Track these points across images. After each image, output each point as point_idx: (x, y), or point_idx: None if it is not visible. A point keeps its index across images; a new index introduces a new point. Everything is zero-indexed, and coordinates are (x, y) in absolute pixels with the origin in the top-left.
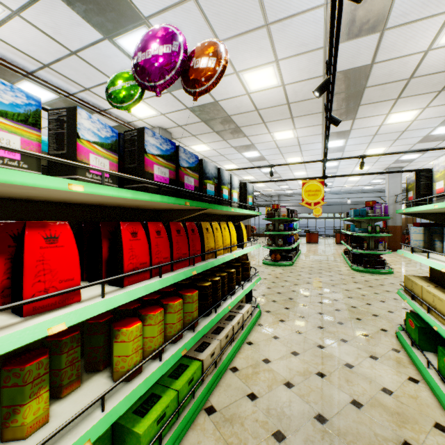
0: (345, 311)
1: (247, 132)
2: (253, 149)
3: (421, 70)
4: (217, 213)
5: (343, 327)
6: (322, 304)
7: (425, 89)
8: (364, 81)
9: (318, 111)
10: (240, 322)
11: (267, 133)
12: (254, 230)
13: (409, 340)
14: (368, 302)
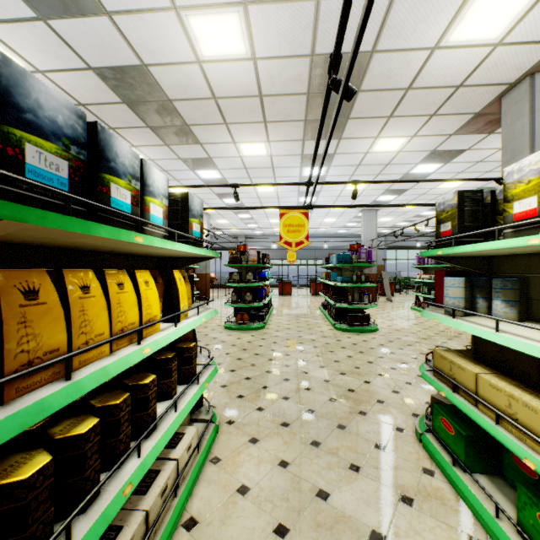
0: (343, 400)
1: (201, 136)
2: (211, 166)
3: (422, 79)
4: (114, 248)
5: (348, 436)
6: (310, 391)
7: (419, 109)
8: (359, 80)
9: (299, 118)
10: (169, 485)
11: (230, 142)
12: (215, 280)
13: (445, 451)
14: (366, 379)
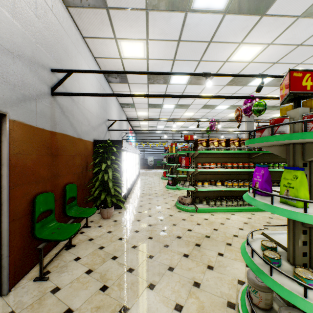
0: None
1: None
2: None
3: None
4: None
5: None
6: None
7: None
8: None
9: None
10: None
11: None
12: None
13: None
14: None
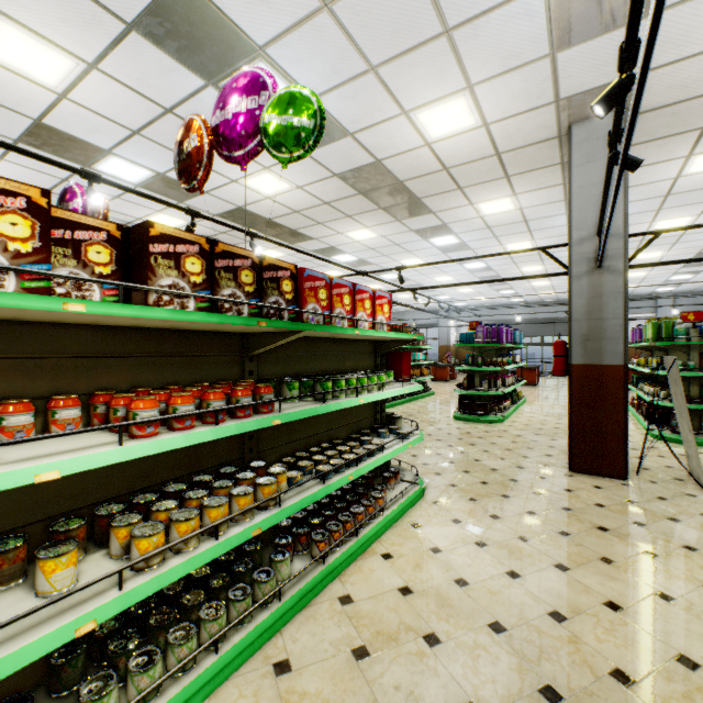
0: None
1: (310, 234)
2: (340, 252)
3: (448, 161)
4: None
5: None
6: None
7: (483, 177)
8: (392, 176)
9: (373, 208)
10: None
11: (337, 233)
12: None
13: None
14: None
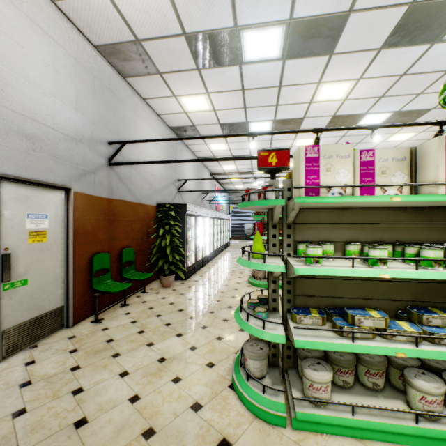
0: None
1: None
2: None
3: None
4: None
5: None
6: None
7: None
8: None
9: None
10: None
11: None
12: None
13: None
14: None
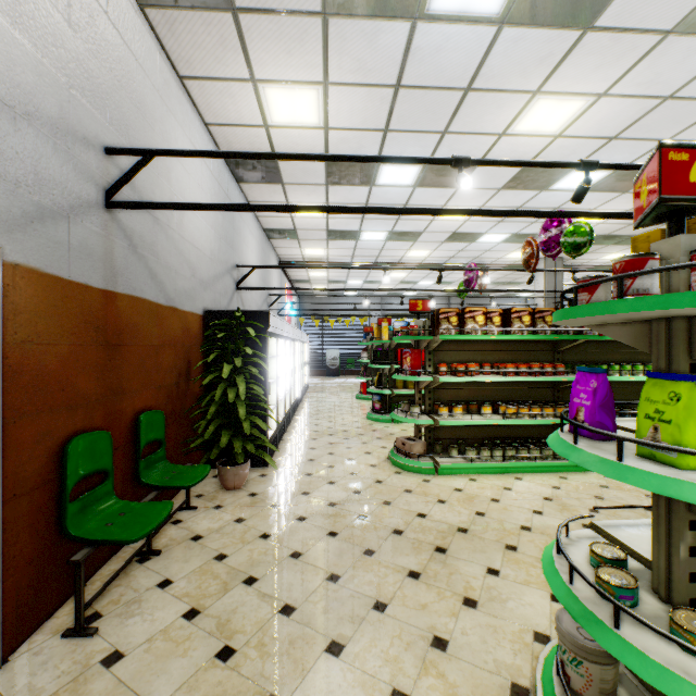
0: None
1: None
2: None
3: None
4: None
5: None
6: None
7: None
8: None
9: None
10: None
11: None
12: None
13: None
14: None
